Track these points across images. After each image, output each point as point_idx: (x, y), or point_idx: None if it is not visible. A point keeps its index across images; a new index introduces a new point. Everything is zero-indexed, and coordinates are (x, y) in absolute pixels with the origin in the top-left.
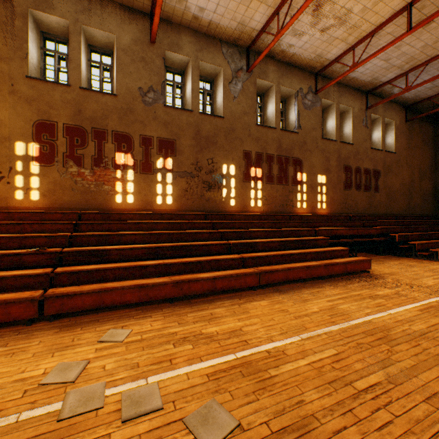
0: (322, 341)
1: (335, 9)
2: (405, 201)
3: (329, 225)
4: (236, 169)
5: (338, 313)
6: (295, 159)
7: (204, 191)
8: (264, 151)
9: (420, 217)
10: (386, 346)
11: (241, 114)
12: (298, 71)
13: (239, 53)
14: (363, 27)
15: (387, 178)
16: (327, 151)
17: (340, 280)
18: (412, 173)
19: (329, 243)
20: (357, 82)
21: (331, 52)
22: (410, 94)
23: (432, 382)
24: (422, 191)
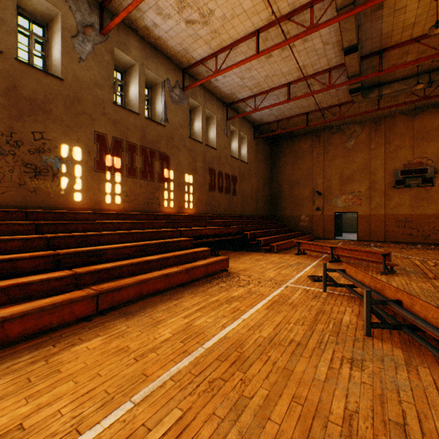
0: (165, 398)
1: (199, 3)
2: (254, 204)
3: (195, 225)
4: (84, 154)
5: (193, 334)
6: (163, 154)
7: (26, 177)
8: (125, 138)
9: (263, 217)
10: (240, 374)
11: (92, 84)
12: (166, 60)
13: (88, 4)
14: (224, 37)
15: (242, 183)
16: (194, 151)
17: (202, 284)
18: (258, 181)
19: (195, 244)
20: (220, 92)
21: (197, 51)
22: (257, 116)
23: (285, 420)
24: (265, 197)
